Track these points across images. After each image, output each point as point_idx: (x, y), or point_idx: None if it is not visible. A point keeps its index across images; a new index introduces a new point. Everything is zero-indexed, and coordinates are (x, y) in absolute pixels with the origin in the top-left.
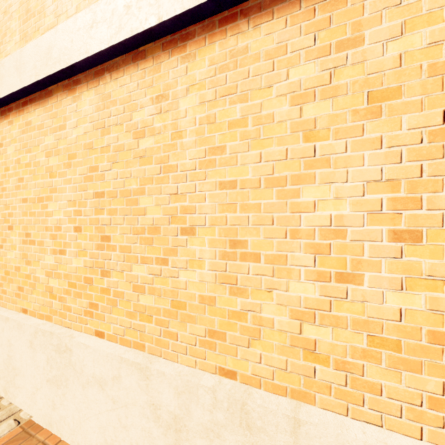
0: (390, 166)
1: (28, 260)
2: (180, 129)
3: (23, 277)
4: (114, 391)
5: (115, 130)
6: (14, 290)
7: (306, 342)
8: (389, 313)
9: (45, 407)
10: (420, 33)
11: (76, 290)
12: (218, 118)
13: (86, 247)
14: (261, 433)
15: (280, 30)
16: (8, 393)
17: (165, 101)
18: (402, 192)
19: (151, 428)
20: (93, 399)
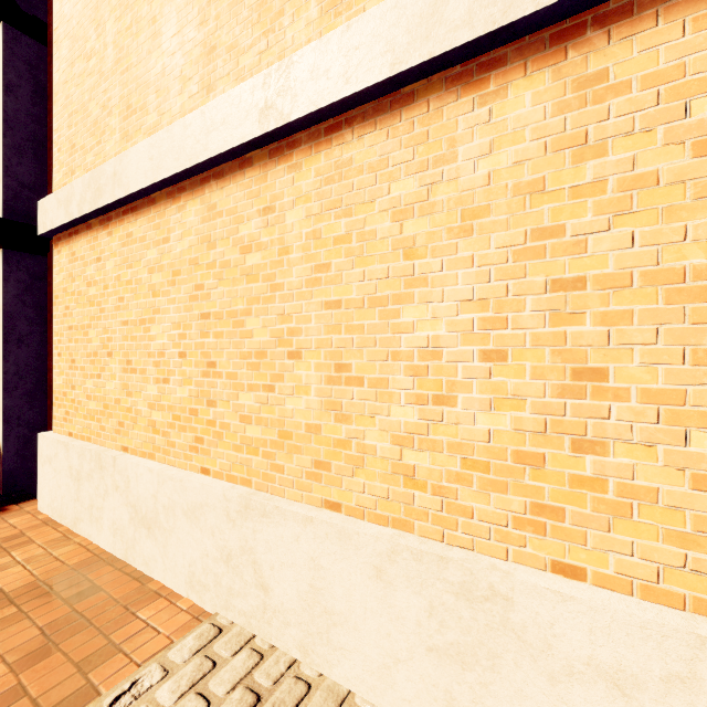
0: None
1: (342, 413)
2: None
3: (330, 443)
4: None
5: (622, 145)
6: (303, 467)
7: None
8: None
9: (422, 699)
10: None
11: (489, 477)
12: None
13: (521, 391)
14: None
15: None
16: (312, 655)
17: None
18: None
19: None
20: None
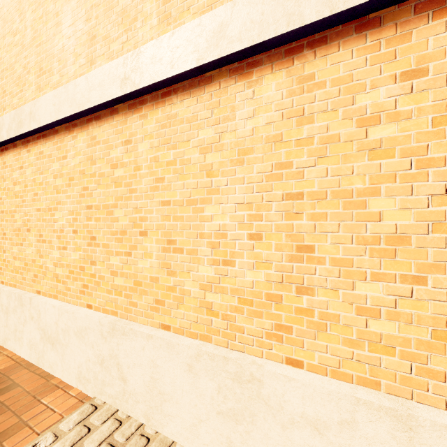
0: None
1: (171, 270)
2: None
3: (164, 289)
4: (342, 439)
5: (322, 118)
6: (149, 303)
7: None
8: None
9: (214, 443)
10: None
11: (253, 309)
12: None
13: (270, 258)
14: None
15: None
16: (152, 420)
17: (419, 77)
18: None
19: None
20: (302, 444)
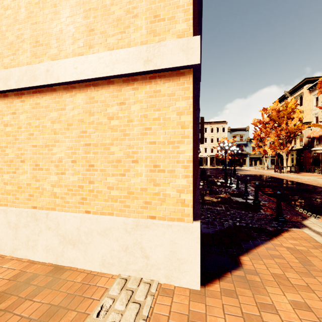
0: (71, 143)
1: None
2: (20, 126)
3: None
4: None
5: None
6: None
7: (54, 193)
8: (71, 182)
9: None
10: (76, 110)
11: None
12: (32, 124)
13: None
14: (39, 220)
15: (48, 100)
16: None
17: (15, 114)
18: (73, 150)
19: (8, 230)
20: None
